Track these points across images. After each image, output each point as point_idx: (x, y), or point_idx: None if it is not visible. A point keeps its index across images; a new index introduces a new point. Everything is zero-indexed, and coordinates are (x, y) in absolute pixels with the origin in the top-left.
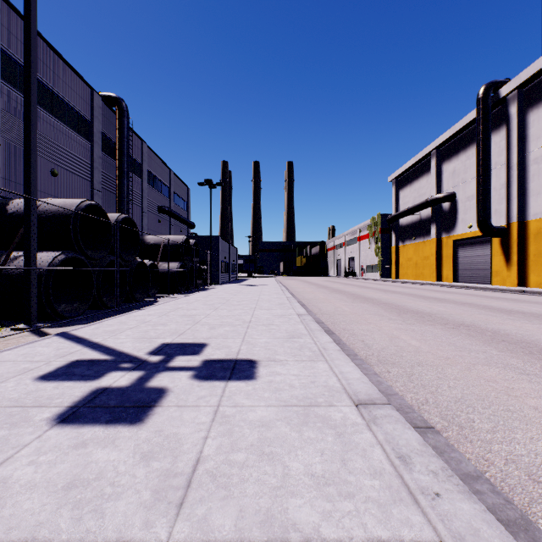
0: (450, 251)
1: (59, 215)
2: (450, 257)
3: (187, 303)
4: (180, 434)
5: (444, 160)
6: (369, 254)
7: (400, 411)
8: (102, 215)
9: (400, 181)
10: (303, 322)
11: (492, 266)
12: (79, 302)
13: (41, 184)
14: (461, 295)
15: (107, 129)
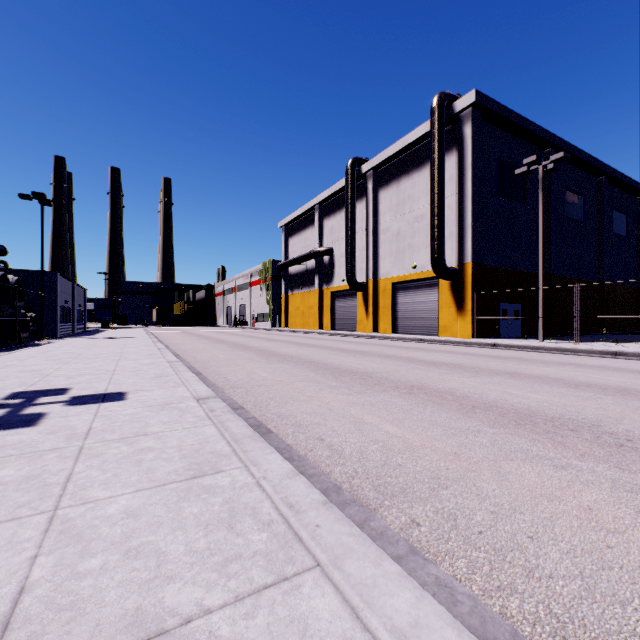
0: (329, 302)
1: None
2: (329, 307)
3: (19, 360)
4: (72, 424)
5: (325, 216)
6: (261, 302)
7: (229, 405)
8: None
9: (289, 229)
10: (173, 366)
11: (358, 316)
12: None
13: None
14: (329, 341)
15: None
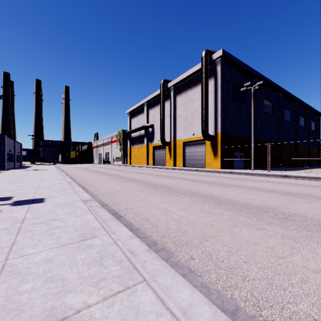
0: (152, 151)
1: None
2: (152, 154)
3: None
4: (15, 216)
5: (149, 108)
6: (117, 151)
7: (100, 203)
8: None
9: (131, 114)
10: (70, 184)
11: (166, 158)
12: None
13: None
14: (152, 171)
15: None
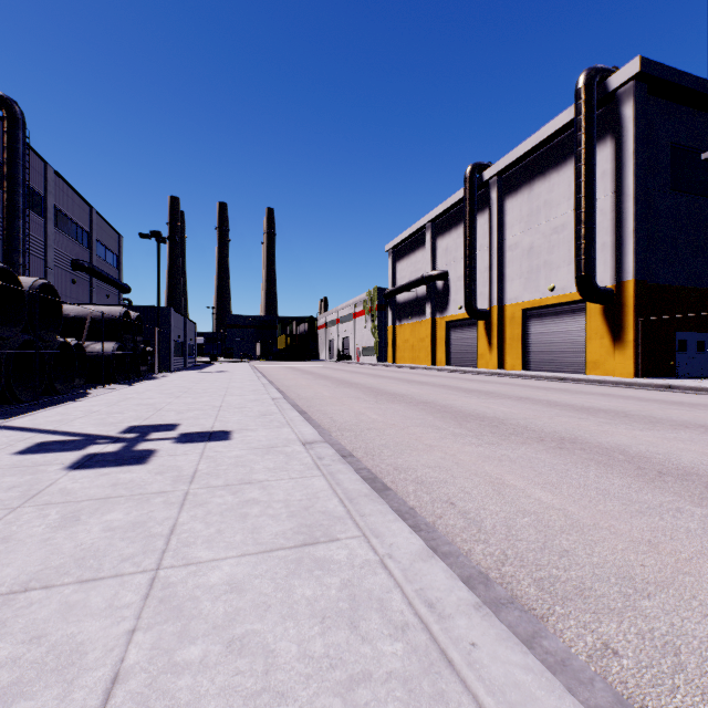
0: (443, 333)
1: None
2: (443, 339)
3: (137, 393)
4: (179, 465)
5: (438, 235)
6: (365, 334)
7: (337, 451)
8: (11, 281)
9: (397, 252)
10: (277, 404)
11: (478, 349)
12: None
13: None
14: (445, 379)
15: None
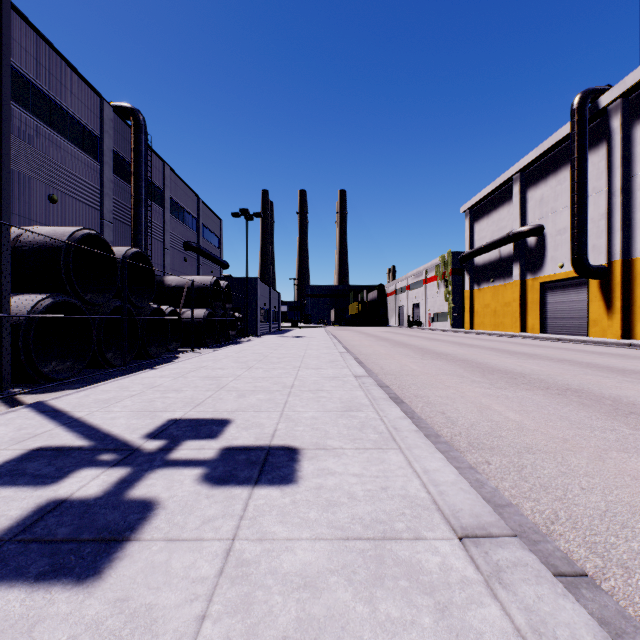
0: (536, 296)
1: (46, 247)
2: (536, 302)
3: (214, 360)
4: (158, 609)
5: (529, 186)
6: (438, 300)
7: (523, 538)
8: (104, 248)
9: (475, 212)
10: (363, 387)
11: (589, 314)
12: (73, 360)
13: (37, 212)
14: (555, 350)
15: (121, 146)
